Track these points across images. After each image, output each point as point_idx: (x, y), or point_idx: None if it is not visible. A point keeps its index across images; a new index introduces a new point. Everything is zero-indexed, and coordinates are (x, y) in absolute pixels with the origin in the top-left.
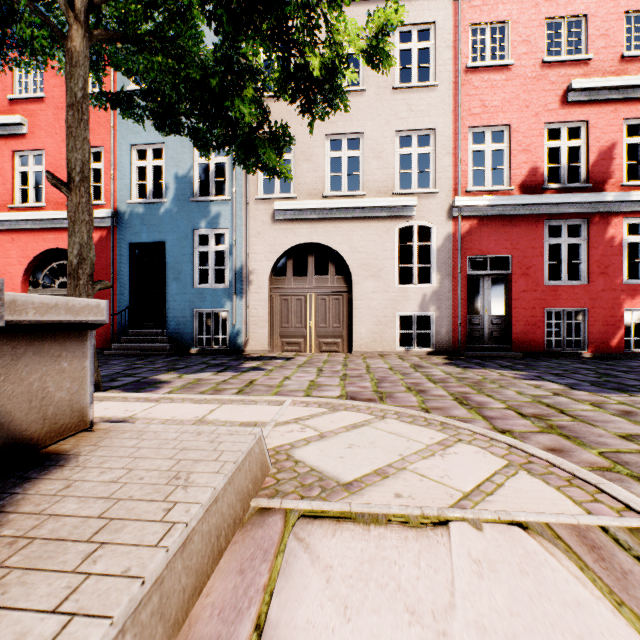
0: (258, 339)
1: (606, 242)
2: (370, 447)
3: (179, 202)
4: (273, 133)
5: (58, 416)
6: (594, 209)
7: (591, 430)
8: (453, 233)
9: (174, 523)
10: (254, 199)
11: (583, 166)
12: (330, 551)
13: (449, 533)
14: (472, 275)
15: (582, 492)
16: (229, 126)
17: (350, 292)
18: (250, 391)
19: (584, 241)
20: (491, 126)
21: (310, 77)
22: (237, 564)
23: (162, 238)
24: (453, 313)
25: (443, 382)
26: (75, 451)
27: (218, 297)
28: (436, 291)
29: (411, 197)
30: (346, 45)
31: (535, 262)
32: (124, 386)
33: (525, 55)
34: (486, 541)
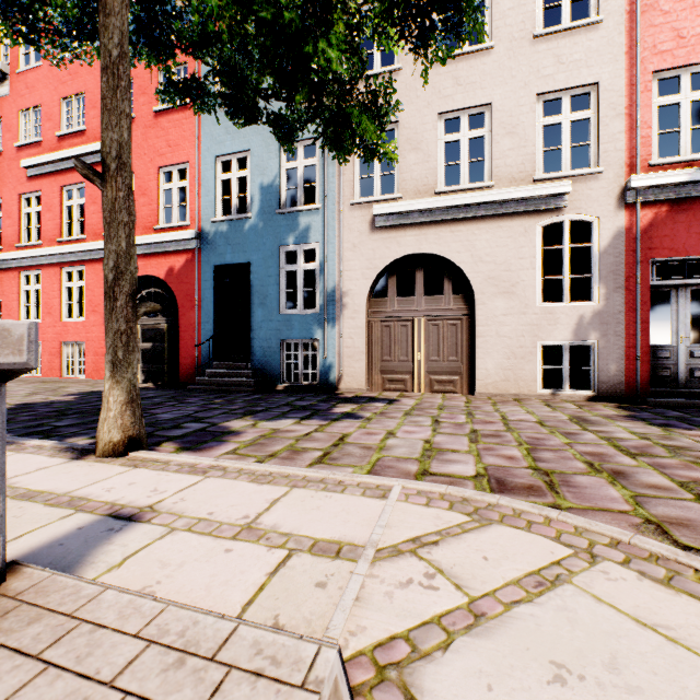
0: (354, 375)
1: None
2: (617, 690)
3: (265, 216)
4: (371, 94)
5: None
6: None
7: None
8: (627, 227)
9: None
10: (349, 204)
11: None
12: None
13: None
14: (657, 287)
15: None
16: (313, 93)
17: (471, 315)
18: (339, 456)
19: None
20: (691, 65)
21: None
22: None
23: (247, 258)
24: (627, 342)
25: (646, 455)
26: None
27: (307, 324)
28: (599, 311)
29: (561, 182)
30: None
31: None
32: (184, 437)
33: None
34: None
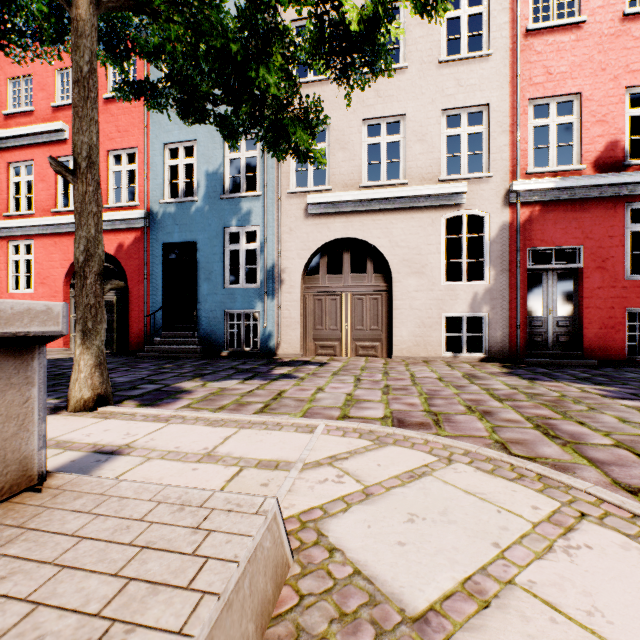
0: (290, 342)
1: None
2: (442, 522)
3: (210, 200)
4: (304, 110)
5: None
6: None
7: None
8: (510, 222)
9: None
10: (286, 193)
11: None
12: None
13: None
14: (533, 270)
15: None
16: (255, 105)
17: (390, 291)
18: (277, 407)
19: None
20: (557, 96)
21: (347, 35)
22: None
23: (193, 237)
24: (510, 314)
25: (511, 400)
26: None
27: (249, 298)
28: (489, 289)
29: (460, 183)
30: None
31: (613, 253)
32: (142, 396)
33: (600, 9)
34: None
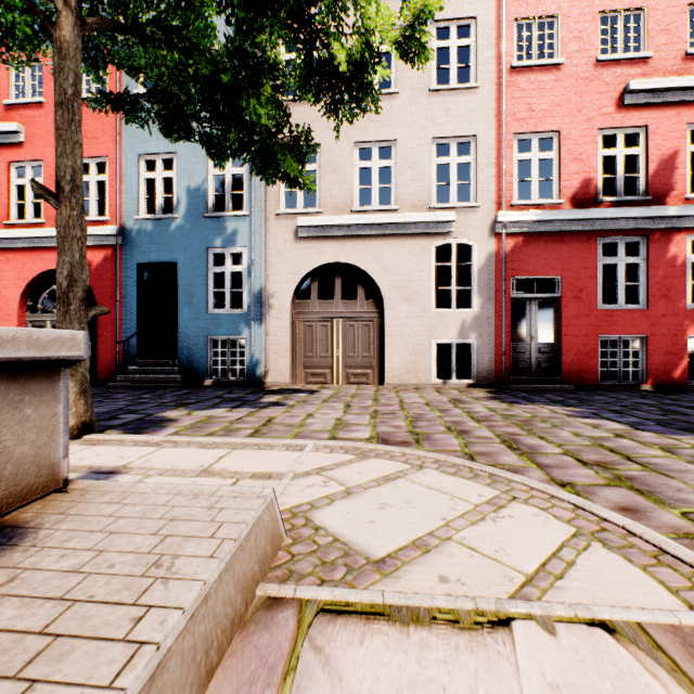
0: (279, 370)
1: (667, 262)
2: (406, 508)
3: (192, 218)
4: (294, 138)
5: (19, 476)
6: (654, 225)
7: (667, 483)
8: (496, 252)
9: (141, 644)
10: (275, 214)
11: (642, 177)
12: (357, 669)
13: (513, 639)
14: (517, 298)
15: (676, 574)
16: (244, 130)
17: (381, 317)
18: (267, 432)
19: (643, 260)
20: (538, 132)
21: (336, 73)
22: (231, 691)
23: (173, 258)
24: (496, 341)
25: (487, 420)
26: (37, 522)
27: (235, 323)
28: (477, 316)
29: (449, 212)
30: (377, 36)
31: (588, 284)
32: (125, 425)
33: (577, 53)
34: (563, 653)
